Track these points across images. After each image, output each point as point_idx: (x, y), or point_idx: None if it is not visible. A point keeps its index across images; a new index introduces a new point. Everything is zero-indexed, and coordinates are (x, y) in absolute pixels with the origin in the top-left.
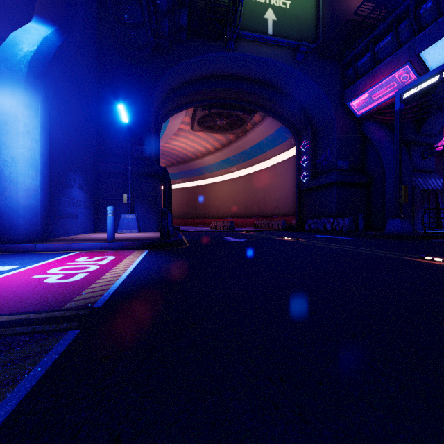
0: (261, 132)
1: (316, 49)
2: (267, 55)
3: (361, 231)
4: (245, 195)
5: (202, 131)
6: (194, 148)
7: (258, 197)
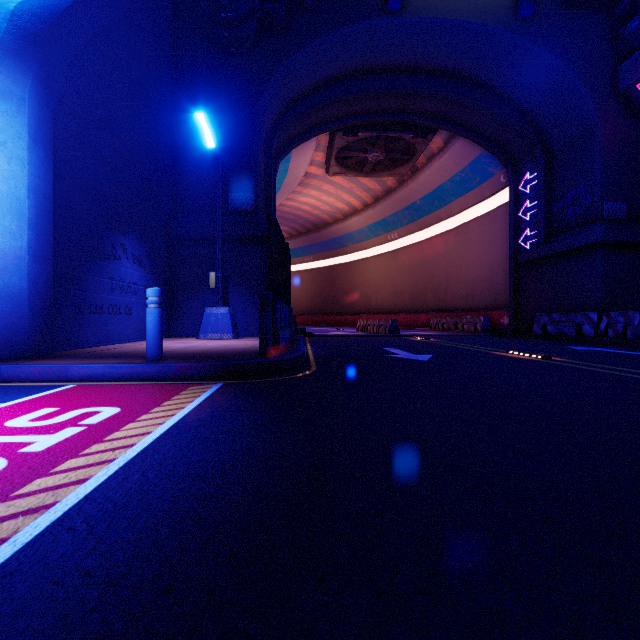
0: (442, 169)
1: None
2: (462, 15)
3: None
4: (412, 277)
5: (344, 174)
6: (331, 206)
7: (435, 279)
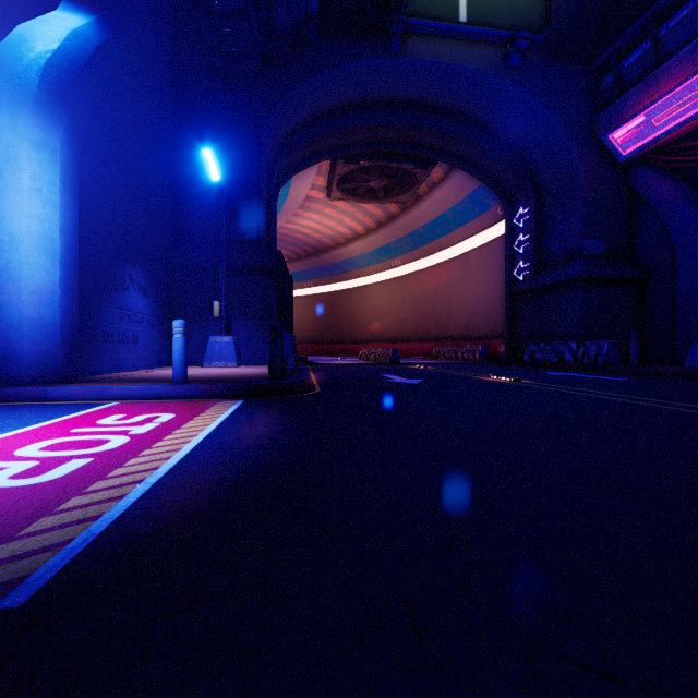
0: (443, 199)
1: (544, 45)
2: (457, 60)
3: (635, 365)
4: (415, 305)
5: (346, 200)
6: (333, 230)
7: (438, 307)
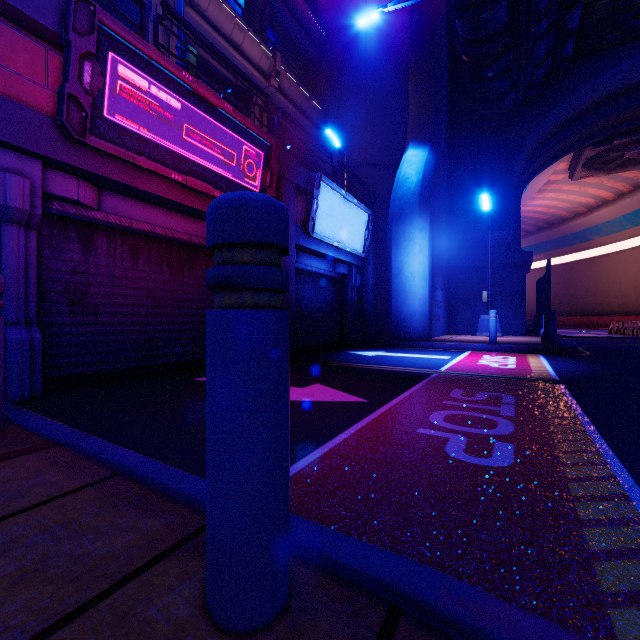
0: None
1: None
2: None
3: None
4: None
5: (592, 176)
6: (571, 203)
7: None
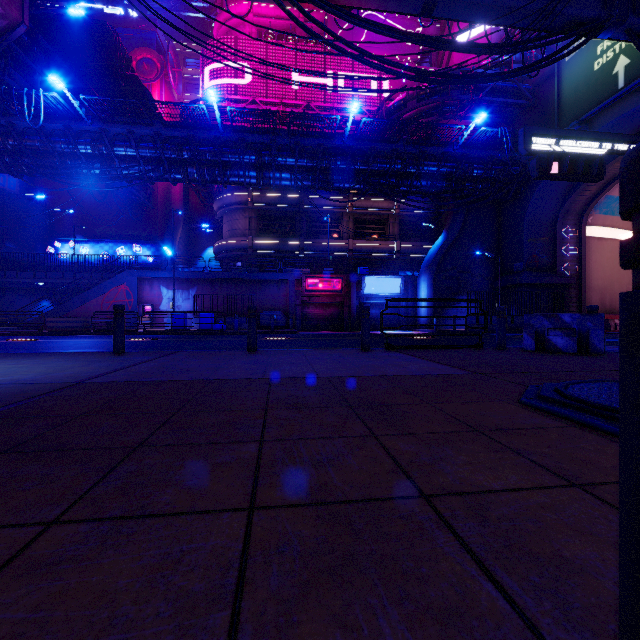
0: None
1: None
2: (633, 105)
3: None
4: None
5: None
6: None
7: None
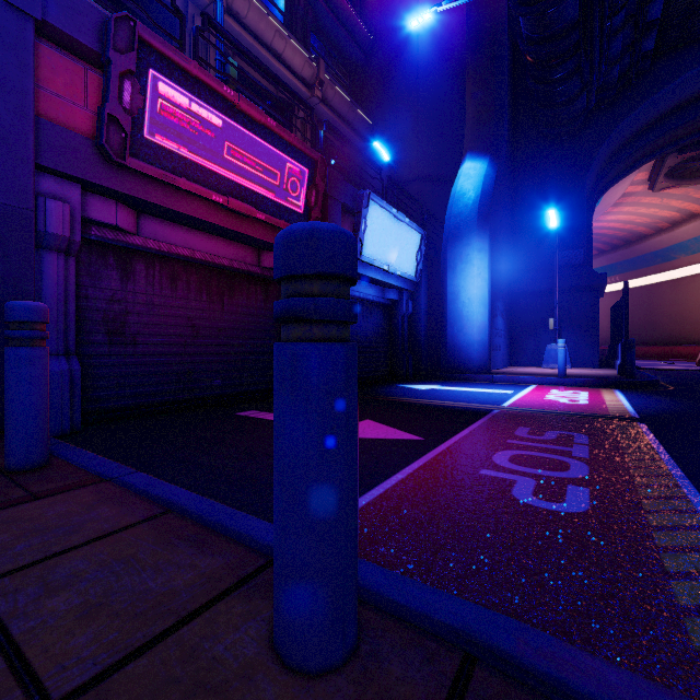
0: None
1: None
2: None
3: None
4: None
5: (676, 186)
6: (651, 217)
7: None
